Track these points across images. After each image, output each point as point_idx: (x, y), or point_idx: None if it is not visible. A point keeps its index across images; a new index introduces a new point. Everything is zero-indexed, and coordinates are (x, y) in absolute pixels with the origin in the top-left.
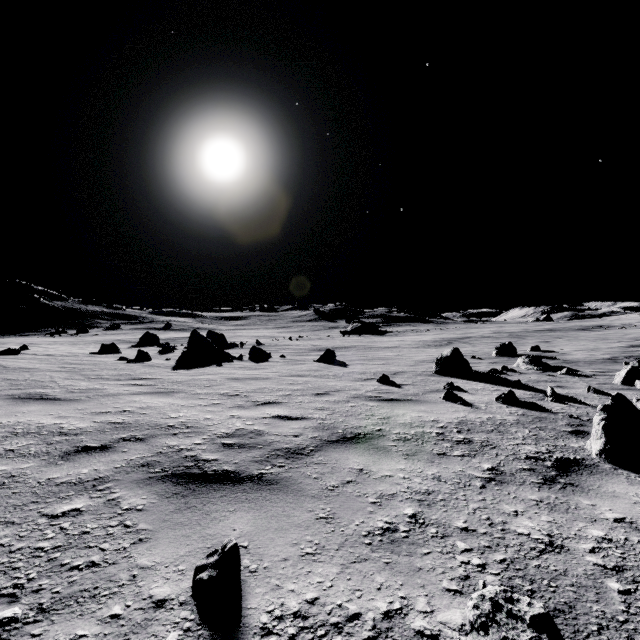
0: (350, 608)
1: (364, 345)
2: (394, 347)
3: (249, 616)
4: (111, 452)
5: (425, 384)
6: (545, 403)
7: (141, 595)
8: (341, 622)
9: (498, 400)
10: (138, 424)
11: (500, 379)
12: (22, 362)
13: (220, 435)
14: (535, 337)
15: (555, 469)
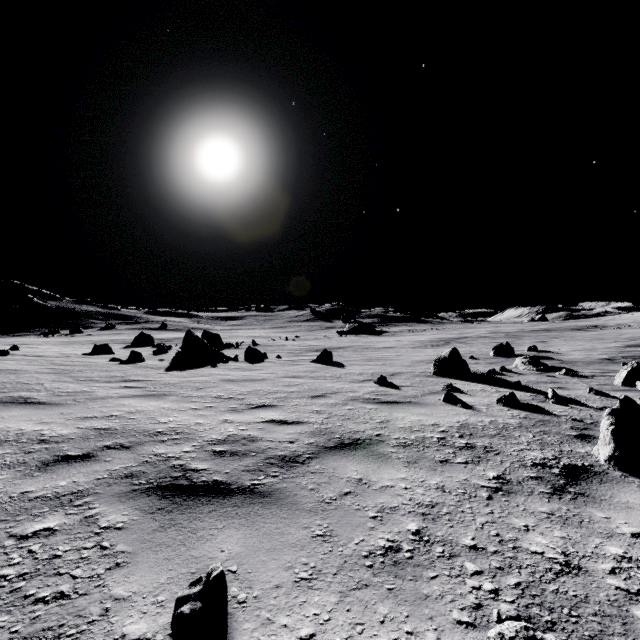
0: None
1: (361, 345)
2: (391, 347)
3: None
4: (93, 462)
5: (424, 385)
6: (547, 405)
7: (113, 634)
8: None
9: (499, 402)
10: (125, 430)
11: (499, 380)
12: (10, 363)
13: (211, 442)
14: (531, 337)
15: (563, 477)
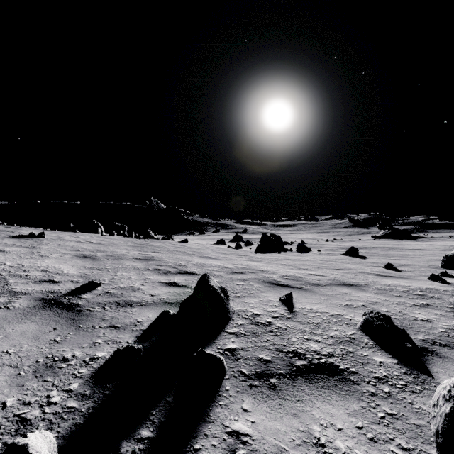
0: (326, 311)
1: (389, 247)
2: (419, 249)
3: (295, 306)
4: (244, 274)
5: (423, 272)
6: None
7: (266, 299)
8: (322, 312)
9: None
10: (250, 268)
11: None
12: (192, 246)
13: (283, 275)
14: None
15: None
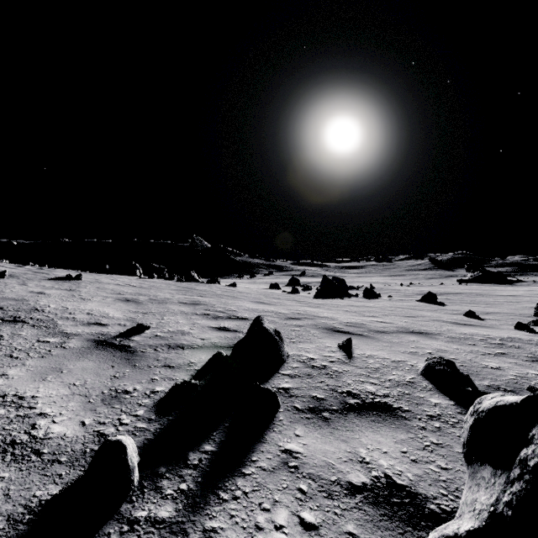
0: (387, 358)
1: (477, 292)
2: (513, 295)
3: (354, 352)
4: (301, 320)
5: (511, 321)
6: None
7: (323, 345)
8: (383, 358)
9: None
10: (307, 314)
11: None
12: (241, 290)
13: (344, 322)
14: None
15: None
